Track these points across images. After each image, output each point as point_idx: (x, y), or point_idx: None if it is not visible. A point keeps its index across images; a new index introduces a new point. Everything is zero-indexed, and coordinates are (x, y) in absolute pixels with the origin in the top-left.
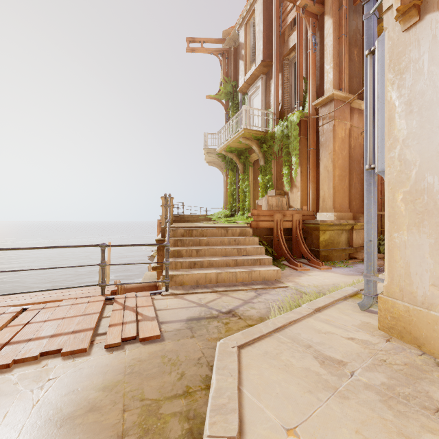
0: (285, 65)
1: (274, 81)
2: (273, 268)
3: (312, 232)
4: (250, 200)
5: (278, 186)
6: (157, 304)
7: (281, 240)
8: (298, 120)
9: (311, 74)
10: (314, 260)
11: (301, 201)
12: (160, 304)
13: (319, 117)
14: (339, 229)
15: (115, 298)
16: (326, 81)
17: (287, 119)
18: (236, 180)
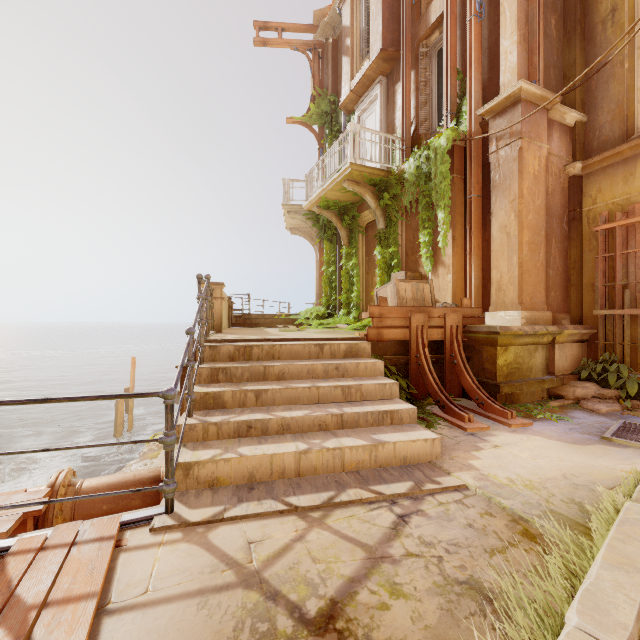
0: (422, 56)
1: (402, 83)
2: (422, 435)
3: (482, 349)
4: (359, 290)
5: (409, 265)
6: (122, 574)
7: (425, 364)
8: (448, 144)
9: (474, 60)
10: (493, 405)
11: (454, 290)
12: (132, 573)
13: (489, 137)
14: (531, 342)
15: (8, 554)
16: (504, 69)
17: (428, 146)
18: (337, 256)
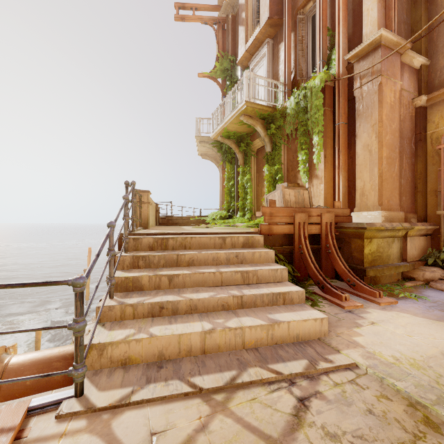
0: (299, 21)
1: (284, 42)
2: (312, 314)
3: (351, 241)
4: (252, 198)
5: (289, 178)
6: None
7: (307, 253)
8: (322, 84)
9: (342, 18)
10: (363, 286)
11: (325, 196)
12: None
13: (354, 76)
14: (389, 236)
15: None
16: (367, 22)
17: (305, 86)
18: (235, 173)
